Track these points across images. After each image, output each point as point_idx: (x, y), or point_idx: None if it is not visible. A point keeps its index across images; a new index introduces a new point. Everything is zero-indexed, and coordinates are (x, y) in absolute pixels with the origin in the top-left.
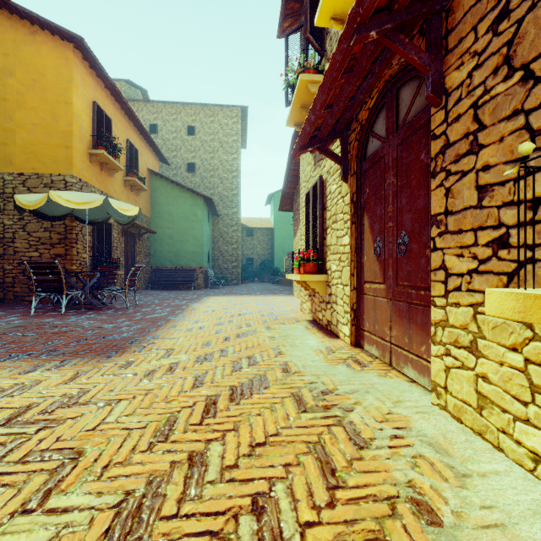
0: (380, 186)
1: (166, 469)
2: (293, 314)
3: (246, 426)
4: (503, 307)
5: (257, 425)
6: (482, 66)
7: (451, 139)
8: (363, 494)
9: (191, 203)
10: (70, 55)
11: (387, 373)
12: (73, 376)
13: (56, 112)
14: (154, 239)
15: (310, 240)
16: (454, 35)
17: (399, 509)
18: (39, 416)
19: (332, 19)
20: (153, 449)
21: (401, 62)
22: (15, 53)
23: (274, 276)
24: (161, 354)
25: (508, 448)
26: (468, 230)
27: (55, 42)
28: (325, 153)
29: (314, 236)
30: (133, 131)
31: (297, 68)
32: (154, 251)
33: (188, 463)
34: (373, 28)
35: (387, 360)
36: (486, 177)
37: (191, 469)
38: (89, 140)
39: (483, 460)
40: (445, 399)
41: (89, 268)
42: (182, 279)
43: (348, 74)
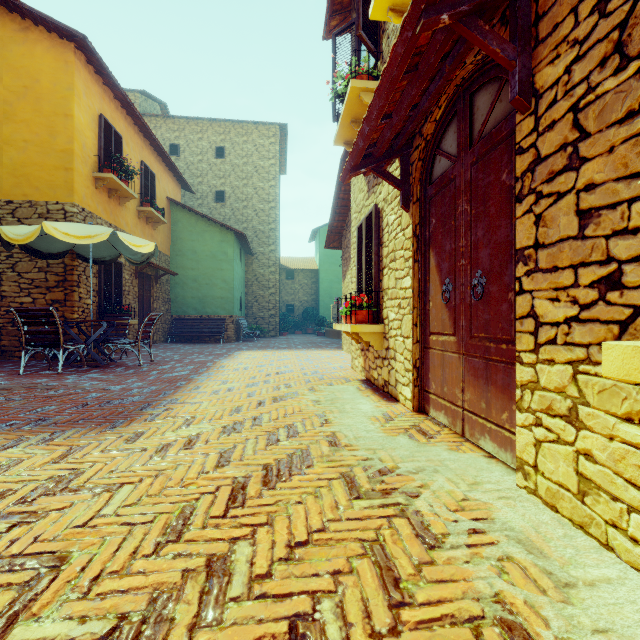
0: (450, 215)
1: (177, 581)
2: (342, 373)
3: (283, 518)
4: (629, 366)
5: (297, 517)
6: (584, 57)
7: (543, 152)
8: (436, 613)
9: (220, 239)
10: (71, 57)
11: (459, 446)
12: (64, 453)
13: (53, 127)
14: (175, 282)
15: (363, 283)
16: (547, 20)
17: (486, 635)
18: (14, 507)
19: (391, 10)
20: (160, 552)
21: (477, 60)
22: (2, 54)
23: (319, 327)
24: (179, 423)
25: (620, 547)
26: (566, 267)
27: (52, 41)
28: (381, 175)
29: (368, 277)
30: (150, 151)
31: (348, 74)
32: (175, 296)
33: (206, 572)
34: (445, 10)
35: (459, 430)
36: (590, 198)
37: (209, 580)
38: (94, 161)
39: (589, 562)
40: (534, 481)
41: (94, 317)
42: (208, 330)
43: (412, 74)
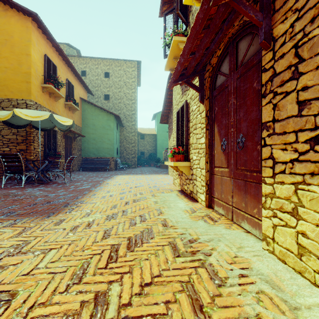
0: (225, 105)
1: (77, 308)
2: (169, 186)
3: (138, 269)
4: None
5: (145, 268)
6: (301, 18)
7: (278, 70)
8: None
9: (106, 118)
10: (29, 24)
11: (230, 226)
12: (21, 231)
13: (20, 60)
14: (84, 140)
15: (179, 140)
16: None
17: None
18: None
19: None
20: (69, 290)
21: (240, 23)
22: None
23: (157, 163)
24: (83, 214)
25: None
26: (291, 132)
27: (19, 16)
28: (189, 85)
29: (182, 138)
30: (71, 74)
31: (172, 33)
32: (84, 147)
33: (94, 302)
34: None
35: (230, 217)
36: (305, 94)
37: (96, 308)
38: (42, 78)
39: (306, 294)
40: (272, 246)
41: (42, 158)
42: (101, 164)
43: (206, 30)
